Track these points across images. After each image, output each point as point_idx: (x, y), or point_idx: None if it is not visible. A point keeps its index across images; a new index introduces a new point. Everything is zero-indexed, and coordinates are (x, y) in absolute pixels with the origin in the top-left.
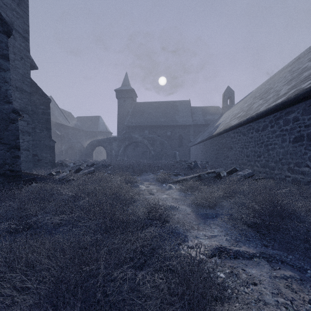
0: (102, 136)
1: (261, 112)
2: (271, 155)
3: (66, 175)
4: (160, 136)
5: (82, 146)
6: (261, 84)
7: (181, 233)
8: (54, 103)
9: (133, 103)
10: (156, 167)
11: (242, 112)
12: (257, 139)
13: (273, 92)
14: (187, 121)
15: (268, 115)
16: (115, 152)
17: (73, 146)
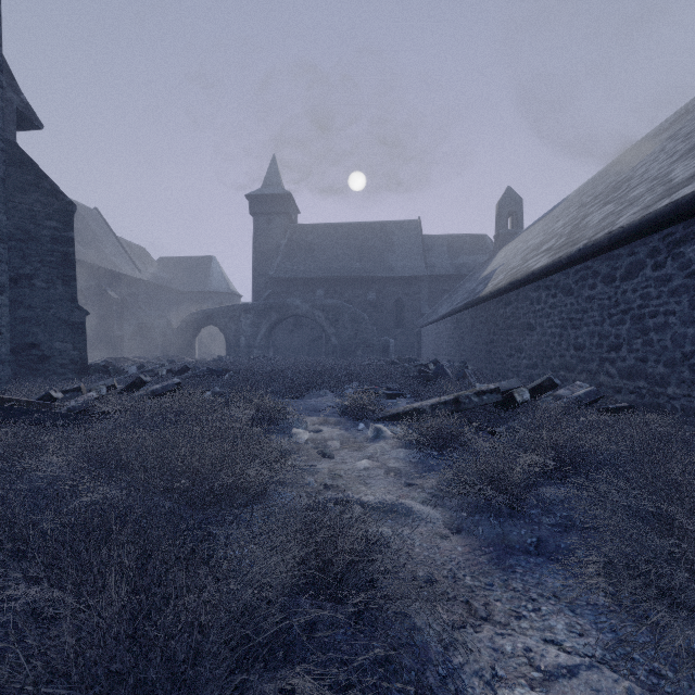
0: (217, 302)
1: (625, 228)
2: (656, 344)
3: (93, 399)
4: (352, 302)
5: (169, 324)
6: (589, 180)
7: (430, 653)
8: (104, 224)
9: (289, 227)
10: (341, 375)
11: (554, 238)
12: (608, 303)
13: (641, 182)
14: (414, 268)
15: (646, 235)
16: (246, 339)
17: (149, 326)
